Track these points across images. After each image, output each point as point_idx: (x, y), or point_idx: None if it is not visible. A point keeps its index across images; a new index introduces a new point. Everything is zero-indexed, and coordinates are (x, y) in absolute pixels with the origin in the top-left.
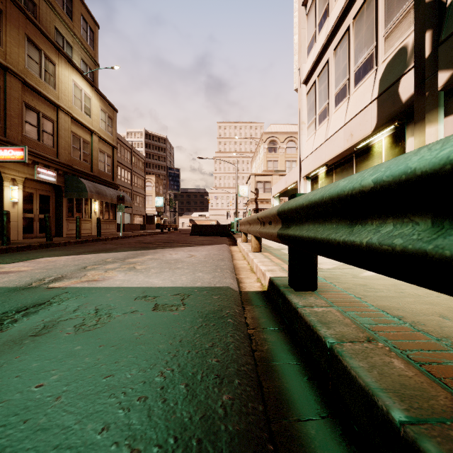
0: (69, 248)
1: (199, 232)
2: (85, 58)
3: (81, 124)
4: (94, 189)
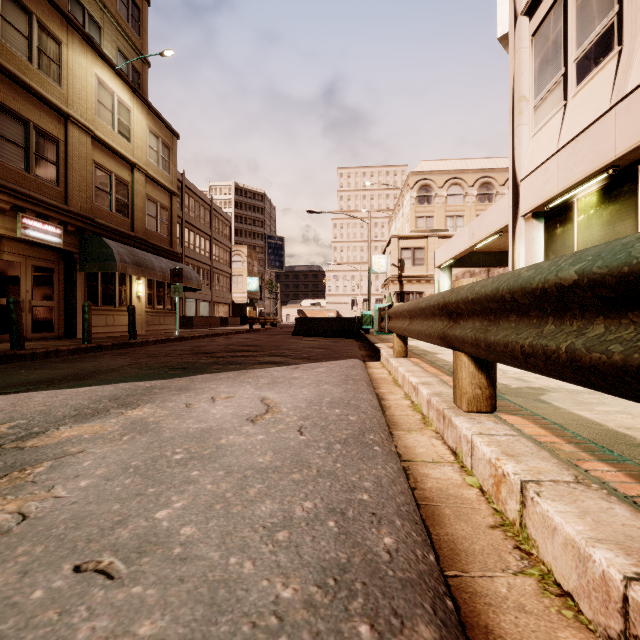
0: (28, 366)
1: (308, 330)
2: (125, 49)
3: (112, 150)
4: (130, 257)
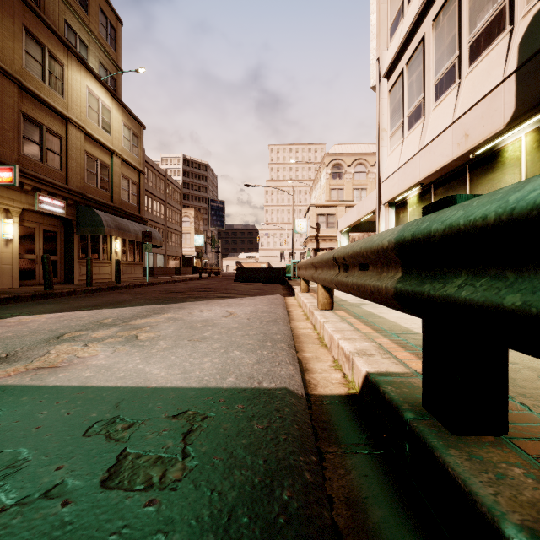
0: (70, 299)
1: (246, 277)
2: (105, 61)
3: (98, 142)
4: (113, 223)
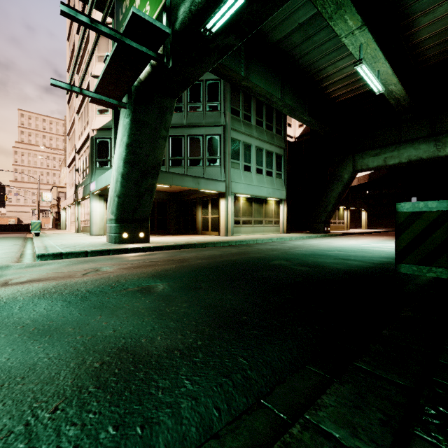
0: None
1: (4, 229)
2: None
3: None
4: None
